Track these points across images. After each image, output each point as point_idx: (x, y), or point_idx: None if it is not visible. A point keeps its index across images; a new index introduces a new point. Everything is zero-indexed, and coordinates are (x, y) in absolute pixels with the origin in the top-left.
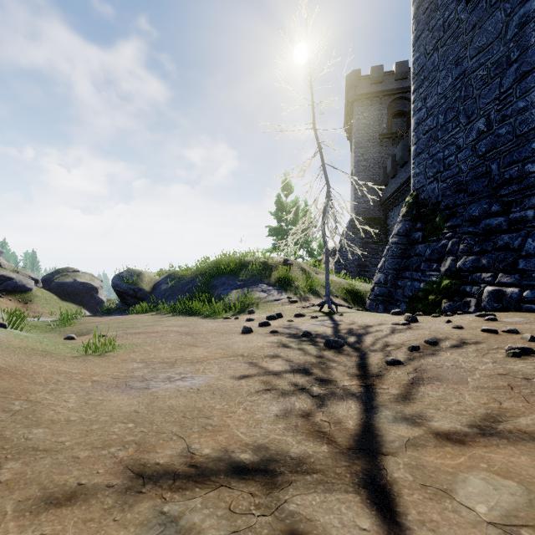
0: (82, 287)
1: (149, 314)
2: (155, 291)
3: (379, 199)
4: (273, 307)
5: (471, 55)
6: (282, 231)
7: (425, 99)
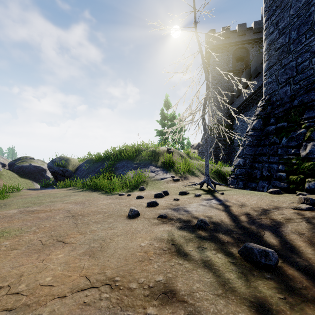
0: (35, 169)
1: (67, 189)
2: (77, 171)
3: (227, 112)
4: (160, 184)
5: None
6: (165, 133)
7: (277, 24)
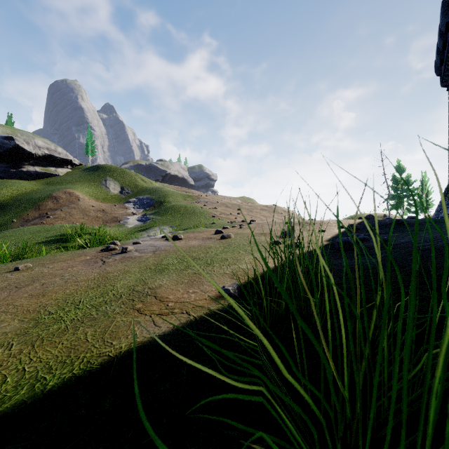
0: None
1: None
2: None
3: None
4: None
5: None
6: (397, 197)
7: None
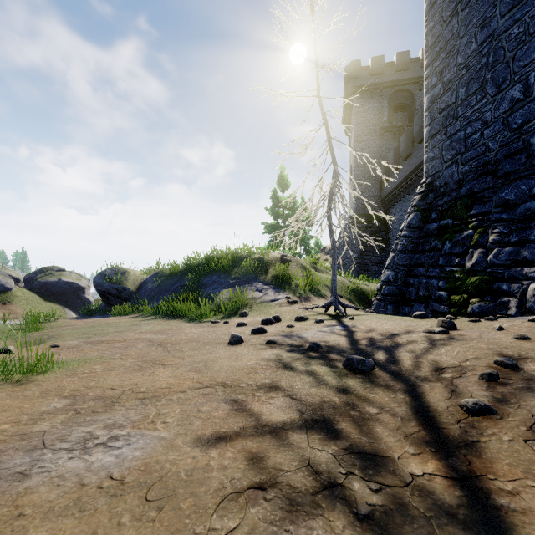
0: (67, 286)
1: (129, 317)
2: (140, 290)
3: (380, 195)
4: (270, 308)
5: (503, 12)
6: (279, 228)
7: (441, 73)
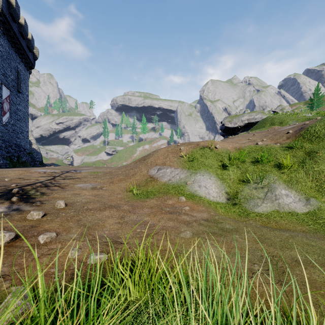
0: None
1: None
2: None
3: None
4: None
5: None
6: None
7: None
